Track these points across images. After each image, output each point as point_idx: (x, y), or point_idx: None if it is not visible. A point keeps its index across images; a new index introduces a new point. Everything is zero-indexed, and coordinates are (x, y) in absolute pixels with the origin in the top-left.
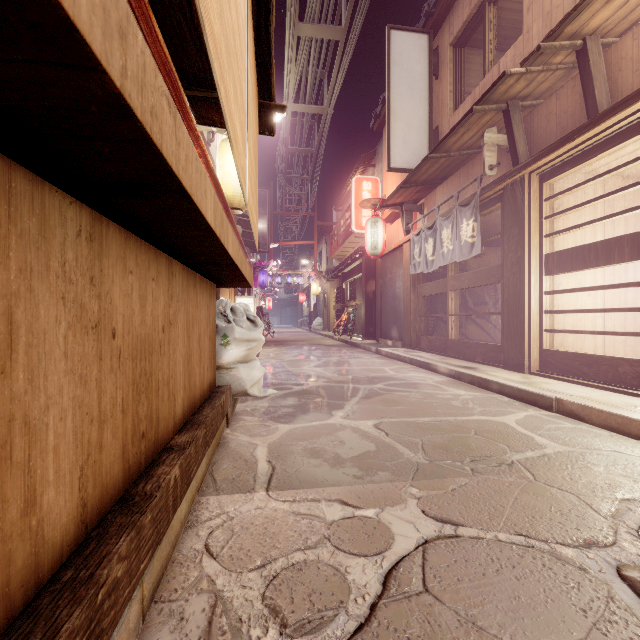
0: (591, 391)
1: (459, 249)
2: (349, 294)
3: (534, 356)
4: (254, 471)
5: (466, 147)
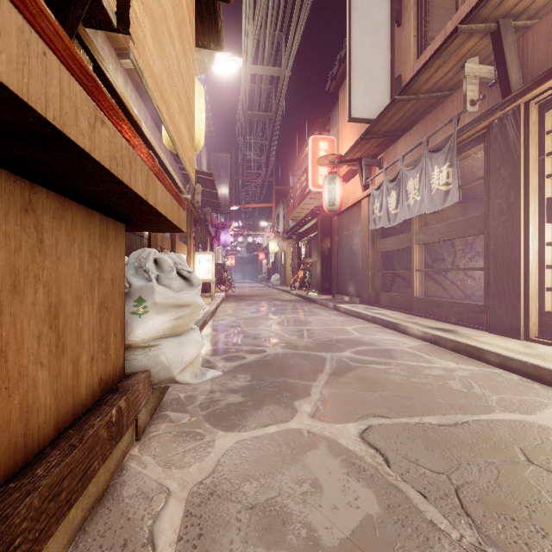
0: None
1: (429, 199)
2: (305, 252)
3: (532, 319)
4: None
5: (437, 88)
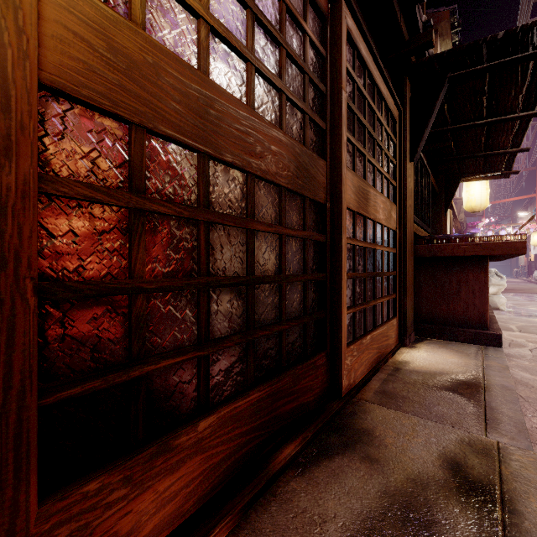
0: None
1: None
2: None
3: None
4: (512, 329)
5: None
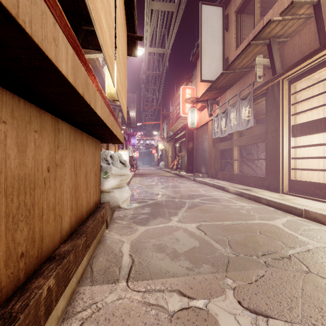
0: (324, 205)
1: (240, 123)
2: (178, 149)
3: (285, 183)
4: (120, 263)
5: (244, 67)
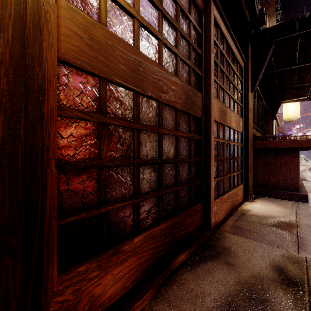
0: None
1: None
2: None
3: None
4: None
5: None
